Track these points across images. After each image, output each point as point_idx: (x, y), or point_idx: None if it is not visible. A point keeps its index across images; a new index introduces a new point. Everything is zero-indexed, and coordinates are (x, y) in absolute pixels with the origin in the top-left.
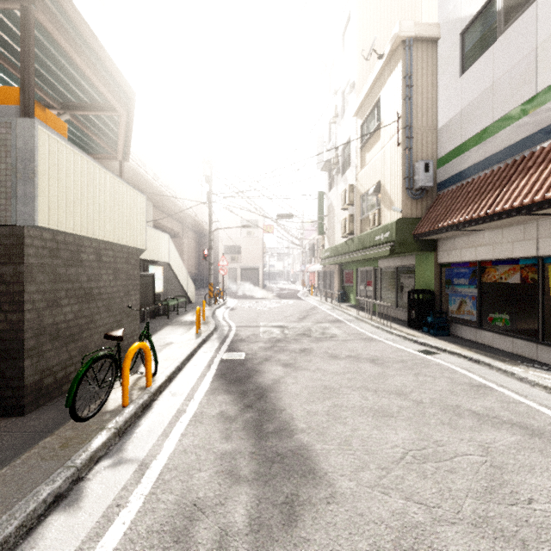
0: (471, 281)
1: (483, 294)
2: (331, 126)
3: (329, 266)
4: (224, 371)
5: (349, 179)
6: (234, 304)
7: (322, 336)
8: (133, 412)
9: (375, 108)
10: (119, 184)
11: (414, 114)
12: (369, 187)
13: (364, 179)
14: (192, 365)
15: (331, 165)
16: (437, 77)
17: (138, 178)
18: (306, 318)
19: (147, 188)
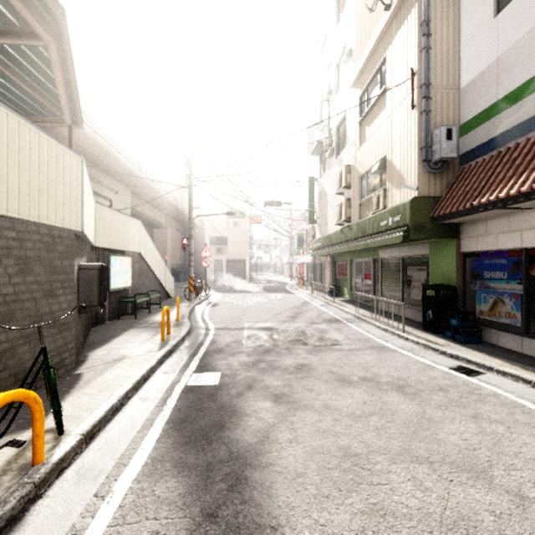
0: (512, 274)
1: (532, 291)
2: (322, 107)
3: (319, 257)
4: (184, 412)
5: (344, 160)
6: (218, 298)
7: (320, 343)
8: None
9: (379, 72)
10: (21, 127)
11: (432, 70)
12: (371, 165)
13: (364, 157)
14: (139, 399)
15: (322, 148)
16: (460, 24)
17: (110, 160)
18: (298, 316)
19: (122, 171)
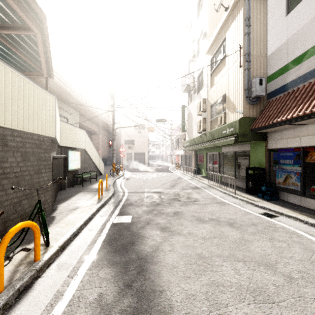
0: (295, 161)
1: (306, 171)
2: (189, 64)
3: (188, 151)
4: (112, 236)
5: (202, 95)
6: (129, 175)
7: (188, 200)
8: (0, 305)
9: (222, 45)
10: (24, 81)
11: (251, 46)
12: (217, 99)
13: (213, 94)
14: (88, 229)
15: (190, 88)
16: (267, 19)
17: (67, 95)
18: (175, 185)
19: (74, 102)
